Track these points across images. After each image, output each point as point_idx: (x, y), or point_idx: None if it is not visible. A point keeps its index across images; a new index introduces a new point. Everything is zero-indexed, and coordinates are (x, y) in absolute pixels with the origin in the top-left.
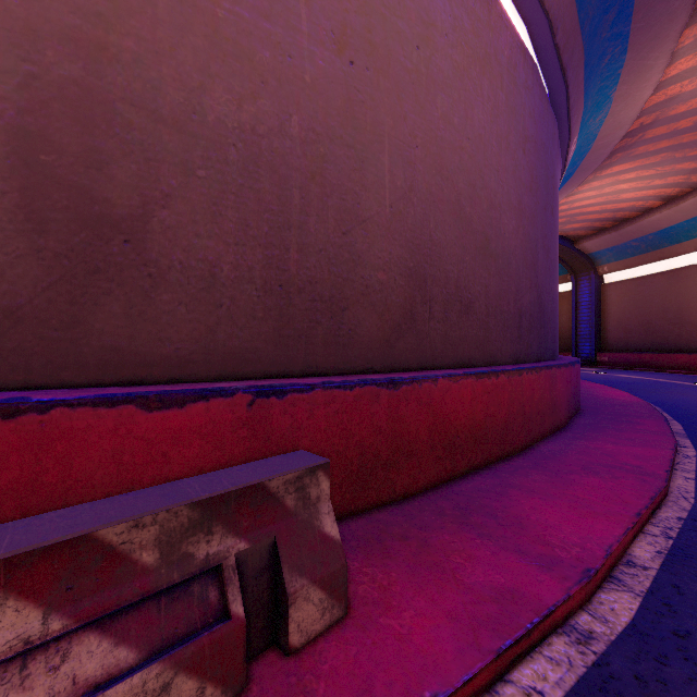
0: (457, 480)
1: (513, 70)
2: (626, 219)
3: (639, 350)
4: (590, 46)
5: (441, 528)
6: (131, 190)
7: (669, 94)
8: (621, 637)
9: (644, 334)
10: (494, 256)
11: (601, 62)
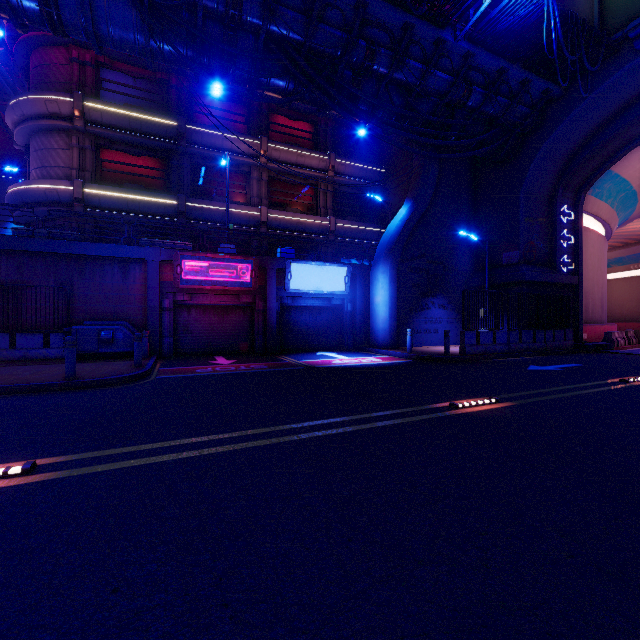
0: None
1: None
2: None
3: None
4: None
5: None
6: (603, 302)
7: None
8: None
9: None
10: None
11: None
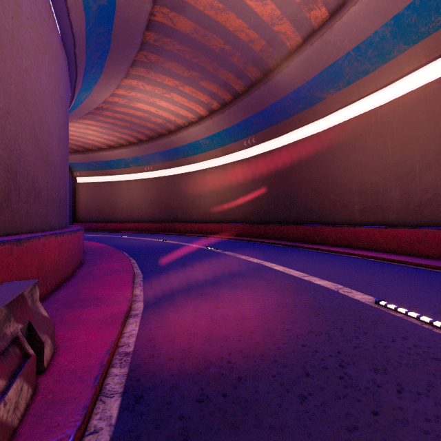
0: (50, 296)
1: (57, 56)
2: (90, 149)
3: (96, 221)
4: (89, 61)
5: (64, 313)
6: None
7: (114, 100)
8: (144, 310)
9: (98, 213)
10: (50, 165)
11: (91, 70)
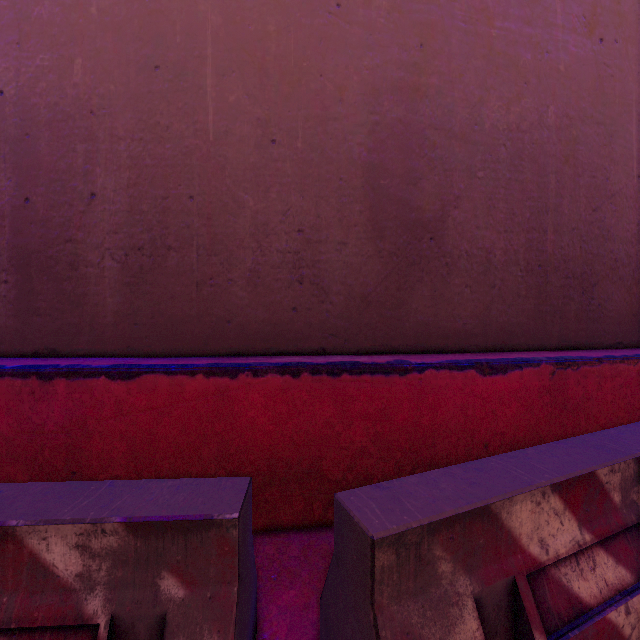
0: None
1: None
2: None
3: None
4: None
5: None
6: (434, 197)
7: None
8: None
9: None
10: None
11: None
